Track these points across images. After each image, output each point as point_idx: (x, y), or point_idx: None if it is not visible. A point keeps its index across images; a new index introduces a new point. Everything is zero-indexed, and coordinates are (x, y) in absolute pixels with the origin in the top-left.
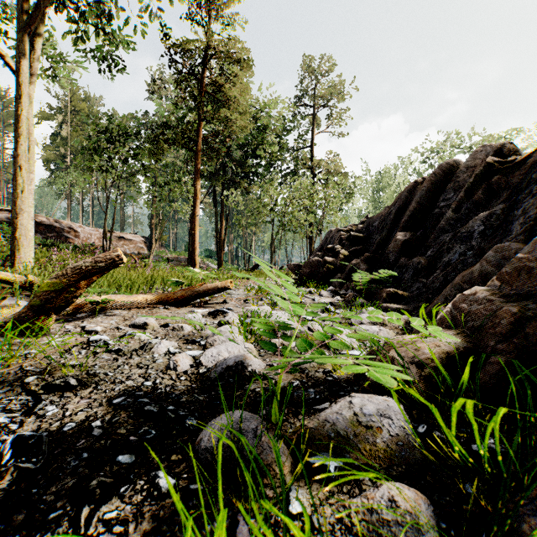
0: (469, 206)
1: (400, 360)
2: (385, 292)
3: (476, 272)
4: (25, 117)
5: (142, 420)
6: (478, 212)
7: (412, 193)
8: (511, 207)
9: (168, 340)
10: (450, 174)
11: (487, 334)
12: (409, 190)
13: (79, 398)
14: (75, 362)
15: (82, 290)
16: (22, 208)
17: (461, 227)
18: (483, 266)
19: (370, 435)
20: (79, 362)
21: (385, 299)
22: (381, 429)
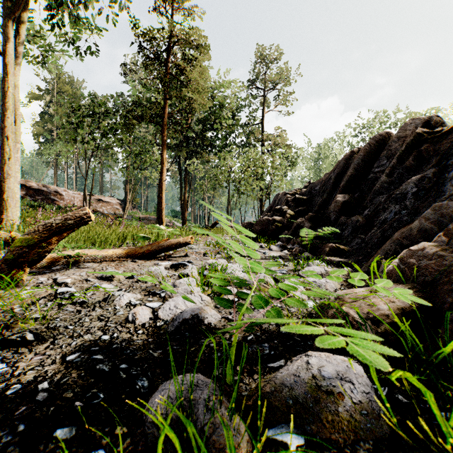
0: (401, 171)
1: (355, 316)
2: (328, 247)
3: (415, 228)
4: (12, 93)
5: (92, 381)
6: (409, 176)
7: (349, 161)
8: (441, 171)
9: (131, 291)
10: (383, 144)
11: (441, 290)
12: (346, 158)
13: (33, 354)
14: (38, 314)
15: (53, 245)
16: (9, 173)
17: (394, 190)
18: (422, 223)
19: (331, 402)
20: (42, 315)
21: (328, 253)
22: (342, 395)
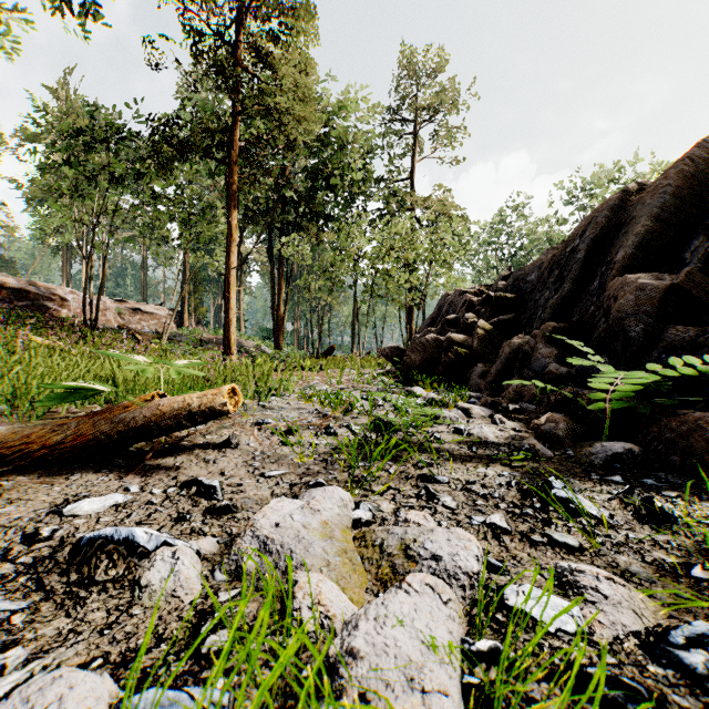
0: None
1: None
2: None
3: None
4: None
5: None
6: None
7: (619, 211)
8: None
9: None
10: None
11: None
12: (610, 206)
13: None
14: None
15: None
16: None
17: None
18: None
19: None
20: None
21: None
22: None
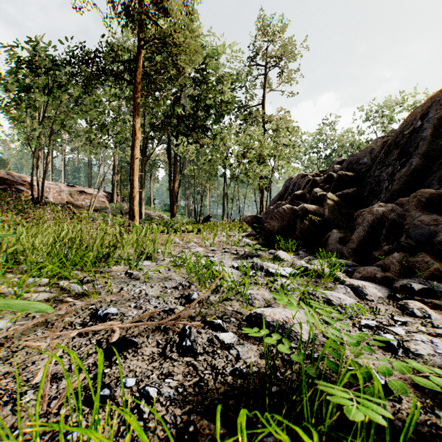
0: None
1: None
2: None
3: None
4: None
5: None
6: None
7: None
8: None
9: None
10: None
11: None
12: None
13: None
14: None
15: None
16: None
17: None
18: None
19: None
20: None
21: None
22: None
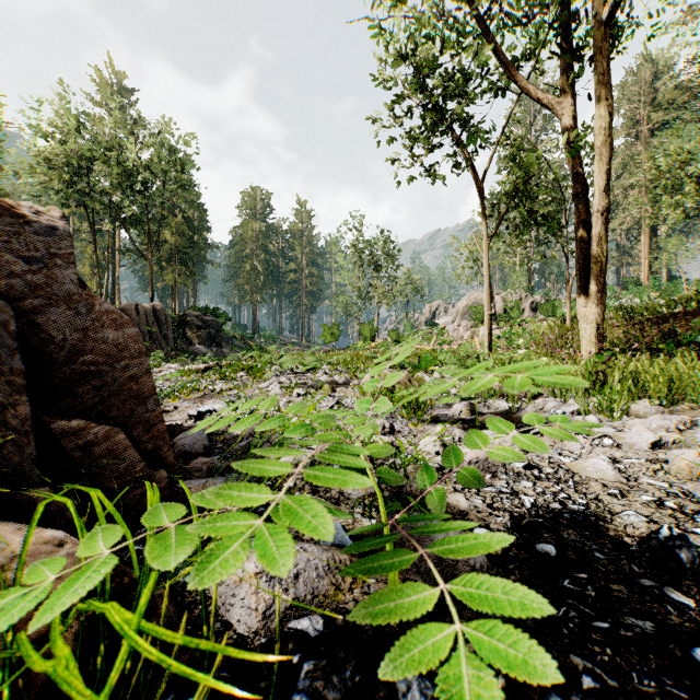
0: None
1: None
2: None
3: None
4: None
5: (623, 609)
6: None
7: None
8: None
9: None
10: None
11: None
12: None
13: None
14: None
15: None
16: None
17: None
18: None
19: None
20: None
21: None
22: None
